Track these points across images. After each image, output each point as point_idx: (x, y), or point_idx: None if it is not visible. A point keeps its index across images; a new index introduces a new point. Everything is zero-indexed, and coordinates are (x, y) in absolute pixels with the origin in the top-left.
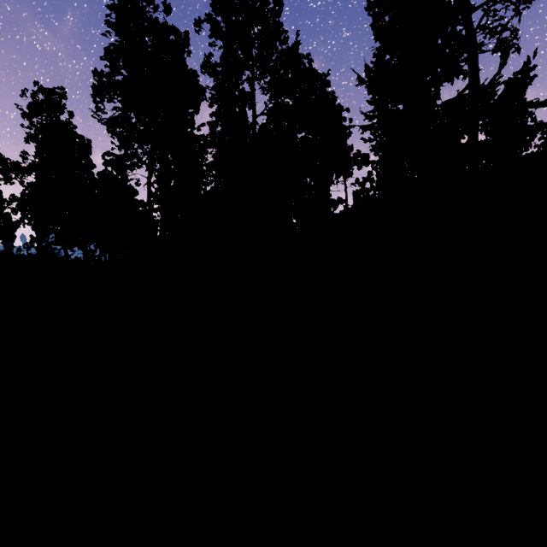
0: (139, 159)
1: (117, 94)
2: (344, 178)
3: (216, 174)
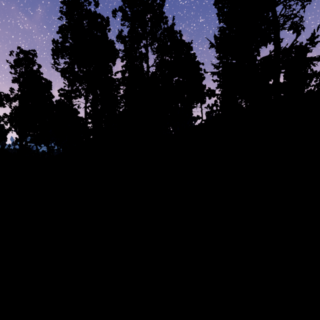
0: (80, 92)
1: (66, 54)
2: (201, 104)
3: (125, 101)
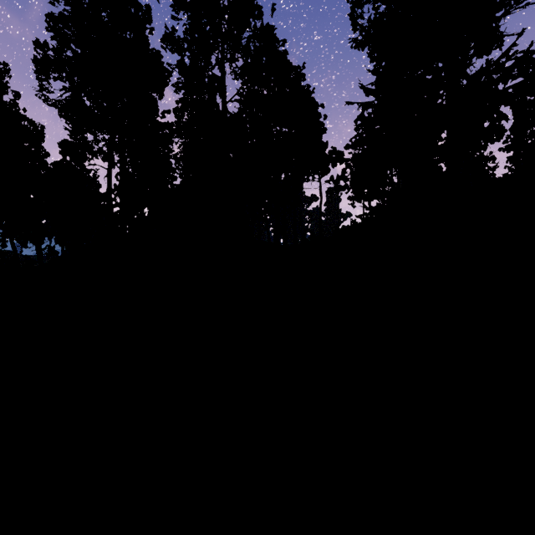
0: (91, 146)
1: (65, 71)
2: (322, 174)
3: (183, 167)
